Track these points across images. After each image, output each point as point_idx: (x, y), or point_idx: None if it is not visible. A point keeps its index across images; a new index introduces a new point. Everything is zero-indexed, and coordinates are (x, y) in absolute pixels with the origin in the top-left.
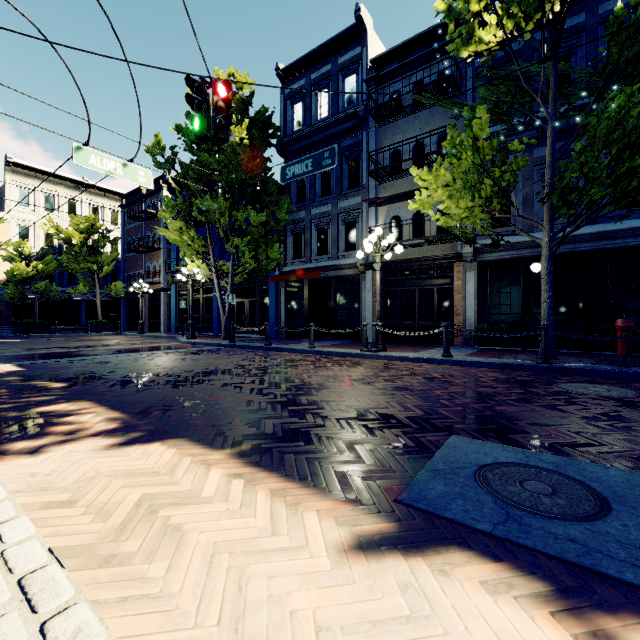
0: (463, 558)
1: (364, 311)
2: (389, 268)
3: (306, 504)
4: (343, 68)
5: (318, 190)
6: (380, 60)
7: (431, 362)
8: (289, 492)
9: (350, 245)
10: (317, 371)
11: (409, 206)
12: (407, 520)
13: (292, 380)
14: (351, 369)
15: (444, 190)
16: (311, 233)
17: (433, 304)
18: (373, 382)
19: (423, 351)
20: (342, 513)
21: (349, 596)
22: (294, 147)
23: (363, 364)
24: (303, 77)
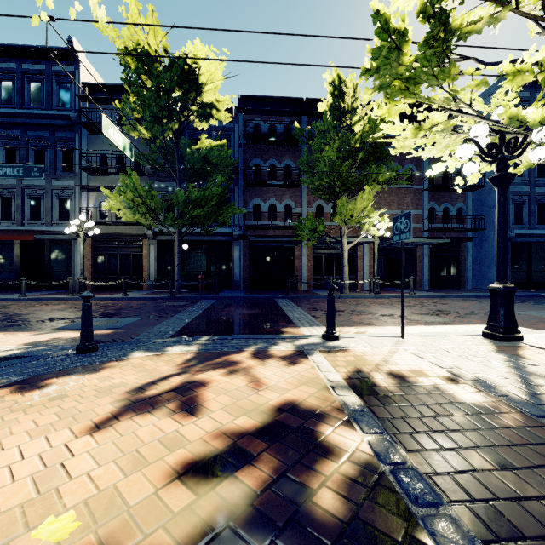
0: (66, 332)
1: (77, 268)
2: (98, 238)
3: (19, 333)
4: (57, 75)
5: (31, 164)
6: (91, 86)
7: (115, 299)
8: (11, 333)
9: (64, 216)
10: (27, 308)
11: (103, 206)
12: (55, 331)
13: (6, 313)
14: (55, 306)
15: (123, 203)
16: (23, 200)
17: (130, 264)
18: (67, 309)
19: (115, 294)
20: (32, 332)
21: (31, 337)
22: (2, 119)
23: (66, 303)
24: (13, 61)
